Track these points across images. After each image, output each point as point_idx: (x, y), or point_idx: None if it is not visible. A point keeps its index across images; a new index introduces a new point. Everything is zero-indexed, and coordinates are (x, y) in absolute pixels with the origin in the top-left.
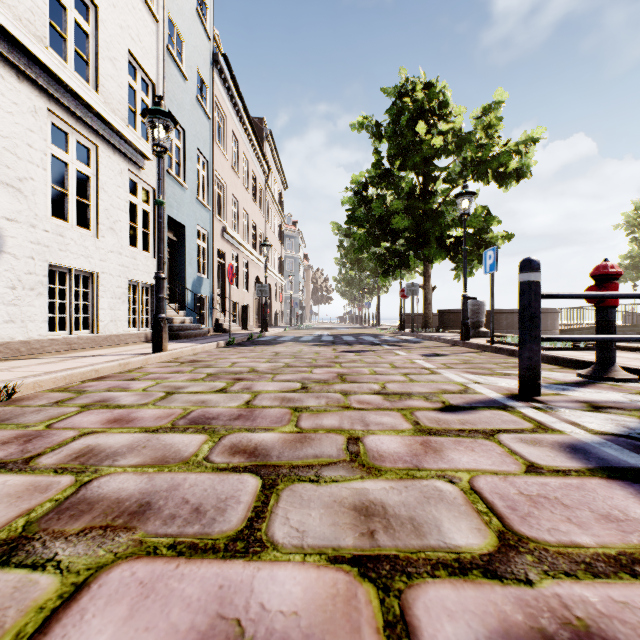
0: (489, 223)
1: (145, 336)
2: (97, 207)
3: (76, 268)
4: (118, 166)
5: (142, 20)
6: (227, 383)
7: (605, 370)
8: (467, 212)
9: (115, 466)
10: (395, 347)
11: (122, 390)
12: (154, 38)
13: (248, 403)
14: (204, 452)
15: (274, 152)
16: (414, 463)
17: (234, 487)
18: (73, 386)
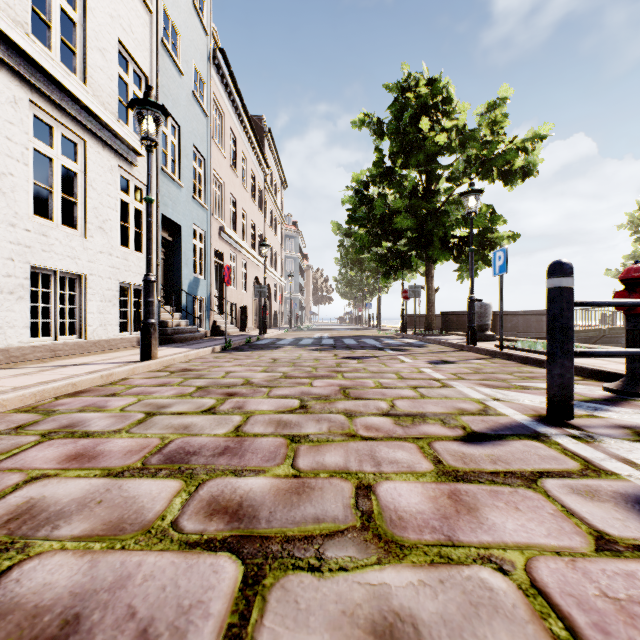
0: (494, 223)
1: (137, 340)
2: (85, 205)
3: (61, 270)
4: (108, 162)
5: (134, 10)
6: (217, 400)
7: (637, 384)
8: (474, 211)
9: (52, 538)
10: (399, 352)
11: (97, 410)
12: (147, 30)
13: (238, 429)
14: (174, 512)
15: (273, 151)
16: (445, 532)
17: (204, 582)
18: (43, 404)
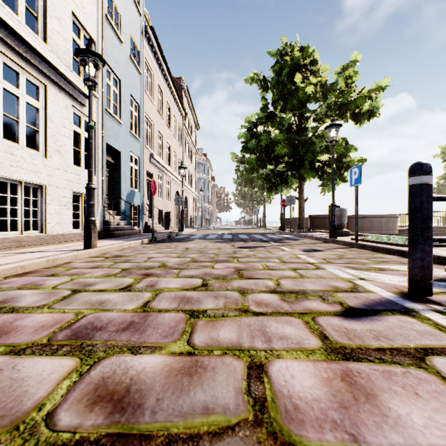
0: (348, 150)
1: None
2: (45, 133)
3: (26, 181)
4: (64, 102)
5: None
6: (135, 279)
7: None
8: (335, 139)
9: None
10: (280, 243)
11: (33, 288)
12: (95, 7)
13: (146, 305)
14: (55, 399)
15: (189, 102)
16: (348, 429)
17: None
18: None
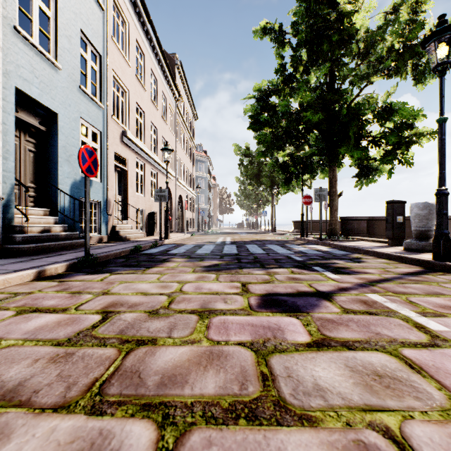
0: (411, 119)
1: None
2: None
3: None
4: None
5: None
6: None
7: None
8: (449, 60)
9: None
10: (347, 277)
11: None
12: None
13: None
14: None
15: (185, 84)
16: None
17: None
18: None
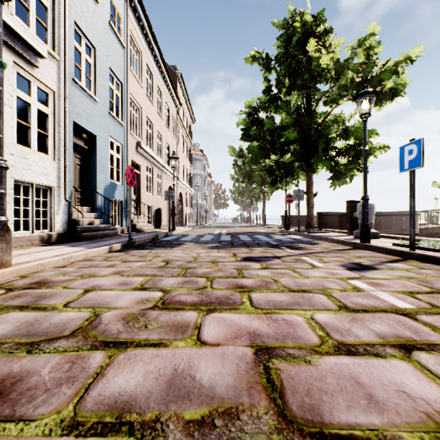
0: (368, 136)
1: (40, 238)
2: None
3: None
4: None
5: None
6: None
7: None
8: (368, 112)
9: None
10: (298, 251)
11: None
12: None
13: None
14: None
15: (184, 92)
16: None
17: None
18: None
